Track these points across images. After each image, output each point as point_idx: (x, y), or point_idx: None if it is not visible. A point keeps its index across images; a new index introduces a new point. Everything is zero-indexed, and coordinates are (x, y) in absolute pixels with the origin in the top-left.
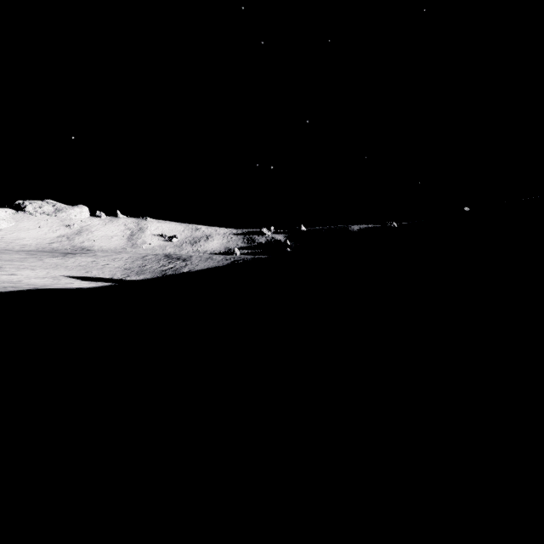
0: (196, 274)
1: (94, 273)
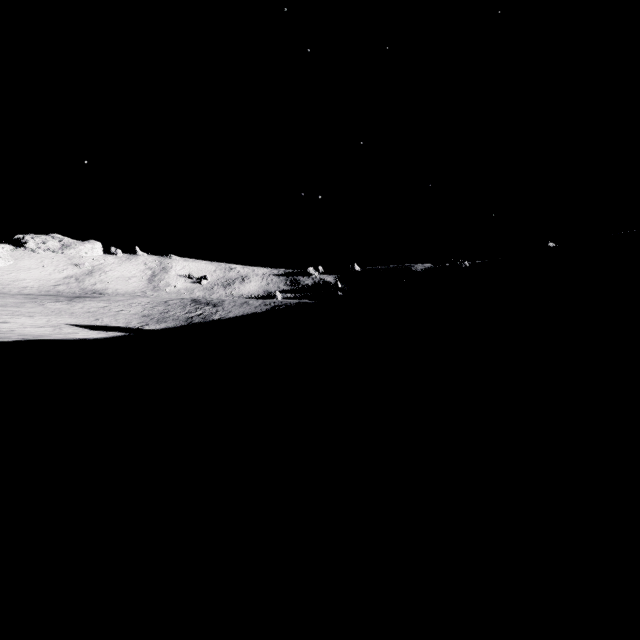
0: (229, 322)
1: (106, 321)
